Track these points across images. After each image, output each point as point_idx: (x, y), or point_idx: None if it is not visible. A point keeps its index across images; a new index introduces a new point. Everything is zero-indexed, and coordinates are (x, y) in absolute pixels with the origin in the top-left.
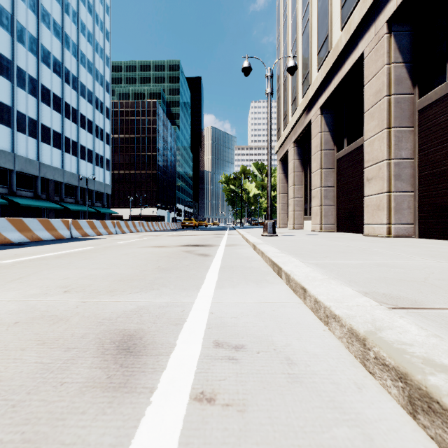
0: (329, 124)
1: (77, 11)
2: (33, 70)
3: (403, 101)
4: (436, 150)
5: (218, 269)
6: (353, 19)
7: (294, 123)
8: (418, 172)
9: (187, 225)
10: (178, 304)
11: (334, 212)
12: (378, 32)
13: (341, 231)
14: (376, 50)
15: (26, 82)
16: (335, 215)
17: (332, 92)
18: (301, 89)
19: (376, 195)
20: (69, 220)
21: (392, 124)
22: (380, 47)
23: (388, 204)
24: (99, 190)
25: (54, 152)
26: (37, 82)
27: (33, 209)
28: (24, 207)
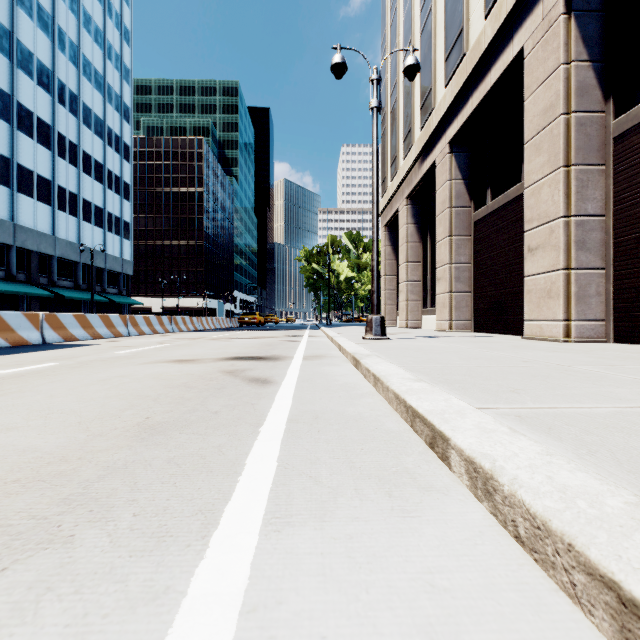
0: (462, 169)
1: None
2: (3, 79)
3: (589, 123)
4: None
5: (284, 425)
6: None
7: (408, 169)
8: (614, 237)
9: (247, 322)
10: None
11: (471, 302)
12: (548, 13)
13: (481, 331)
14: (544, 43)
15: None
16: (472, 306)
17: (468, 116)
18: (419, 118)
19: (546, 274)
20: (40, 314)
21: (572, 160)
22: (552, 36)
23: (566, 289)
24: (112, 269)
25: (39, 209)
26: (10, 99)
27: (5, 297)
28: None
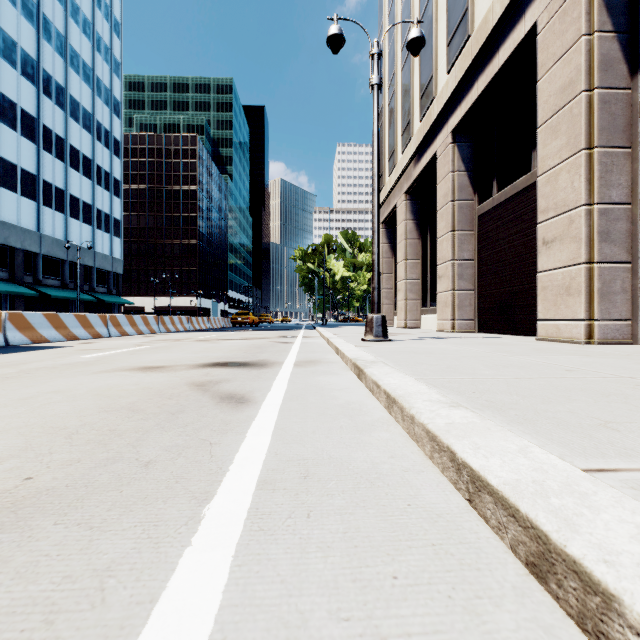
0: (466, 160)
1: None
2: None
3: (614, 101)
4: None
5: (248, 499)
6: None
7: (407, 162)
8: None
9: (240, 322)
10: None
11: (475, 301)
12: None
13: (486, 331)
14: (562, 14)
15: None
16: (476, 305)
17: (474, 102)
18: (418, 108)
19: (564, 269)
20: (2, 313)
21: (595, 142)
22: (572, 5)
23: (588, 285)
24: (102, 267)
25: (23, 205)
26: None
27: None
28: None
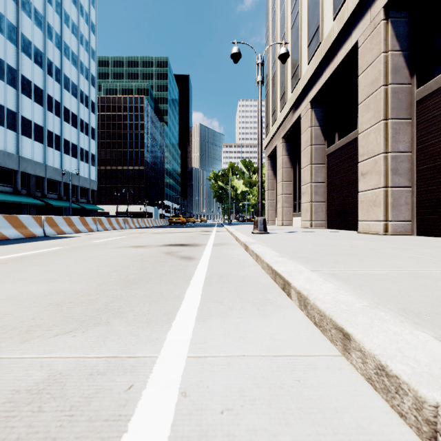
0: (319, 119)
1: (60, 1)
2: (12, 59)
3: (400, 92)
4: (437, 143)
5: (203, 280)
6: (347, 7)
7: (283, 118)
8: (417, 166)
9: (174, 222)
10: (126, 366)
11: (325, 208)
12: (374, 19)
13: (331, 228)
14: (371, 38)
15: (4, 72)
16: (326, 211)
17: (323, 84)
18: (290, 84)
19: (372, 190)
20: (42, 217)
21: (389, 116)
22: (376, 34)
23: (385, 200)
24: (83, 186)
25: (35, 146)
26: (17, 73)
27: (13, 205)
28: (2, 203)
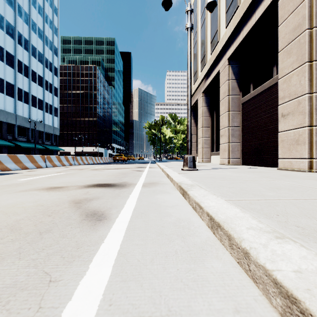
0: (235, 73)
1: None
2: None
3: None
4: None
5: None
6: None
7: (203, 76)
8: None
9: (117, 159)
10: None
11: (240, 148)
12: None
13: (246, 164)
14: None
15: None
16: (241, 150)
17: (240, 42)
18: (209, 48)
19: (295, 130)
20: None
21: (314, 57)
22: None
23: (310, 138)
24: (48, 132)
25: (7, 100)
26: None
27: None
28: None
